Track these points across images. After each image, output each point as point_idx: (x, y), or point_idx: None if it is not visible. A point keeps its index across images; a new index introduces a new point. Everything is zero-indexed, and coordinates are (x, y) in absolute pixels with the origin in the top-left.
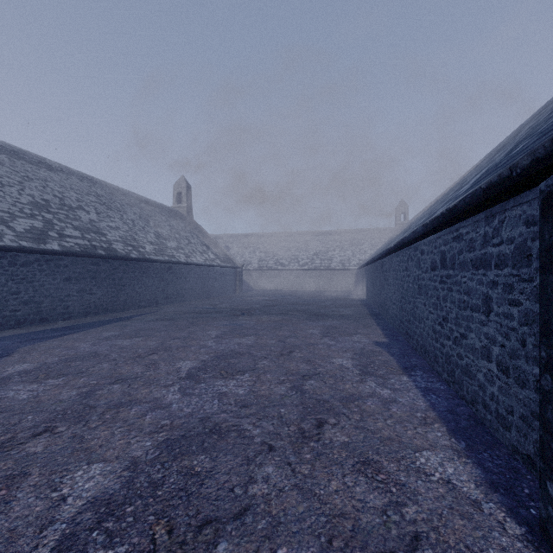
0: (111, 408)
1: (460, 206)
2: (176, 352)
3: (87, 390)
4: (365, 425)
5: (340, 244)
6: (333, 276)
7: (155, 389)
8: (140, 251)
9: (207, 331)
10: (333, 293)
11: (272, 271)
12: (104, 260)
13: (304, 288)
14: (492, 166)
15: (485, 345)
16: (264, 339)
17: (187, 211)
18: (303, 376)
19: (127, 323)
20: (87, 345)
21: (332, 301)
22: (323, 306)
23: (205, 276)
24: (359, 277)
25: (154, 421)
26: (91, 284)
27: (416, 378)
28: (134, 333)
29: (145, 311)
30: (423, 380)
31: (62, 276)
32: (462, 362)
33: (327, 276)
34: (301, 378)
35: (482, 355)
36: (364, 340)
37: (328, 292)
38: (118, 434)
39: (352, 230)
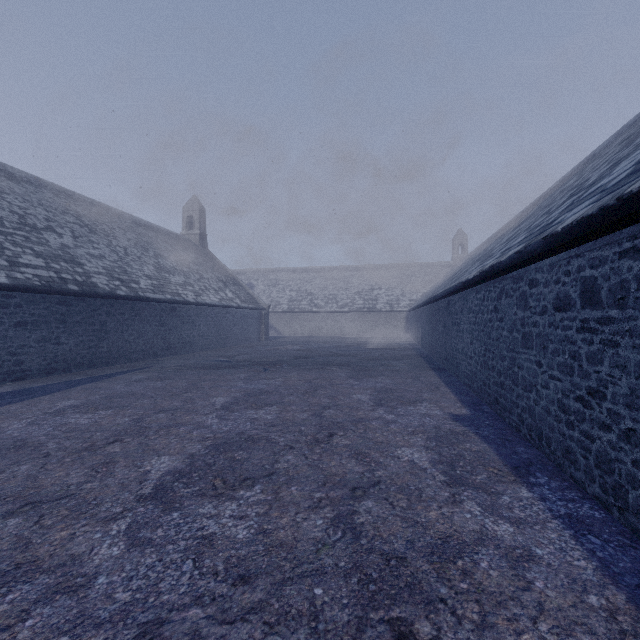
0: None
1: None
2: (153, 439)
3: None
4: None
5: (387, 281)
6: (378, 319)
7: (82, 528)
8: (131, 286)
9: (212, 397)
10: (379, 340)
11: (305, 314)
12: (79, 298)
13: (344, 334)
14: None
15: None
16: (292, 411)
17: (201, 239)
18: (353, 489)
19: (102, 385)
20: (21, 424)
21: (380, 352)
22: (370, 358)
23: (220, 319)
24: (409, 321)
25: (34, 639)
26: (57, 331)
27: (544, 492)
28: (103, 403)
29: (136, 366)
30: (557, 497)
31: (12, 320)
32: None
33: (371, 320)
34: (349, 493)
35: None
36: (435, 411)
37: (373, 339)
38: None
39: (400, 264)
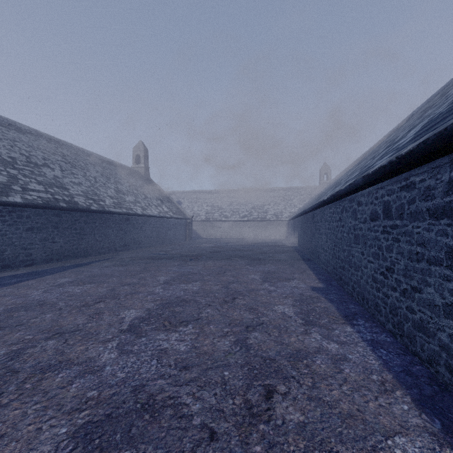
0: (35, 373)
1: (417, 151)
2: (123, 300)
3: (18, 347)
4: (320, 394)
5: (274, 199)
6: (268, 226)
7: (91, 345)
8: (100, 204)
9: (157, 277)
10: (268, 240)
11: (217, 222)
12: (66, 212)
13: (244, 236)
14: (436, 116)
15: (450, 302)
16: (209, 284)
17: (145, 170)
18: (247, 327)
19: (84, 269)
20: (39, 292)
21: (268, 248)
22: (261, 252)
23: (159, 226)
24: (289, 227)
25: (79, 392)
26: (53, 233)
27: (360, 329)
28: (87, 280)
29: (104, 257)
30: (367, 331)
31: (25, 226)
32: (414, 316)
33: (263, 226)
34: (244, 329)
35: (446, 313)
36: (301, 285)
37: (264, 239)
38: (31, 414)
39: (283, 188)
